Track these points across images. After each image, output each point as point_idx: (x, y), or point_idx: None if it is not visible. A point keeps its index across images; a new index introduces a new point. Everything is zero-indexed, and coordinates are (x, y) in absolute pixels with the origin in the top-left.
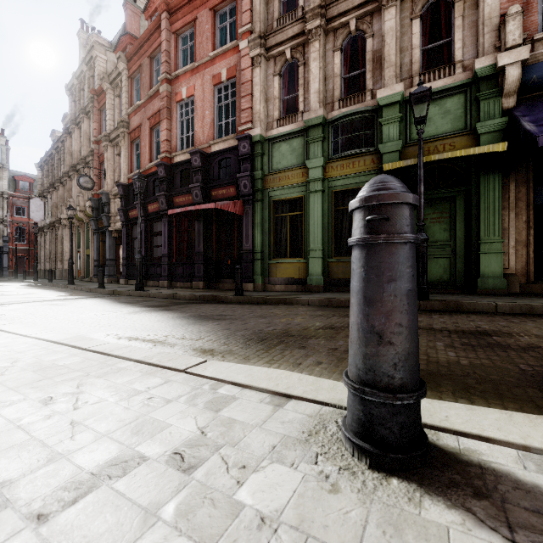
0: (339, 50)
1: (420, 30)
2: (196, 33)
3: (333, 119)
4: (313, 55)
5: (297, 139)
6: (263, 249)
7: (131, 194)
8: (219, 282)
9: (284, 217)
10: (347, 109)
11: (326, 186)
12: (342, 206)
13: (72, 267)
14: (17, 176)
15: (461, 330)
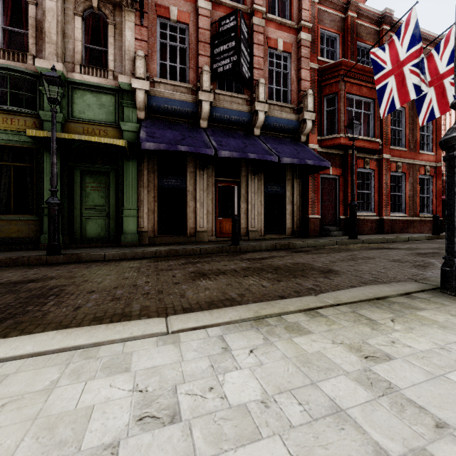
0: None
1: (83, 28)
2: None
3: None
4: None
5: None
6: None
7: None
8: None
9: None
10: (4, 62)
11: None
12: (1, 161)
13: None
14: None
15: (18, 281)
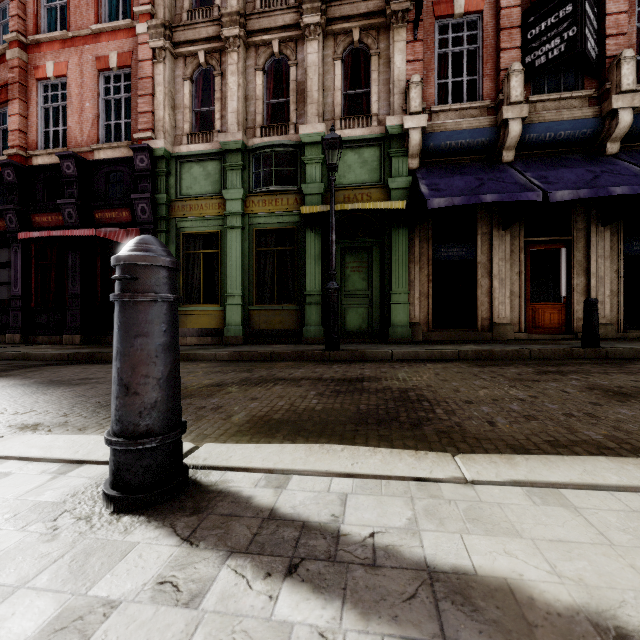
0: (262, 70)
1: (342, 73)
2: None
3: (254, 147)
4: (231, 68)
5: (213, 162)
6: None
7: None
8: (106, 336)
9: (197, 255)
10: (270, 139)
11: (246, 222)
12: (265, 247)
13: None
14: None
15: (344, 378)
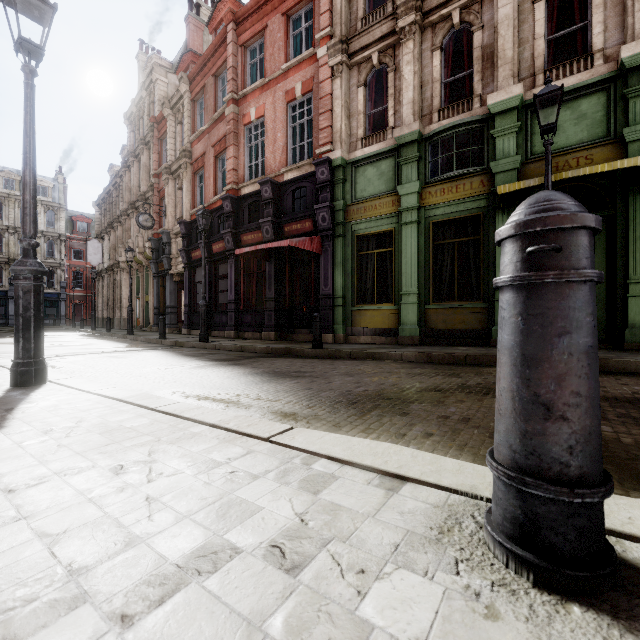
0: (439, 49)
1: (545, 16)
2: (266, 44)
3: (430, 134)
4: (406, 58)
5: (386, 161)
6: (345, 293)
7: (193, 233)
8: (293, 333)
9: (370, 255)
10: (449, 121)
11: (422, 216)
12: (442, 240)
13: (131, 315)
14: (74, 216)
15: (613, 397)
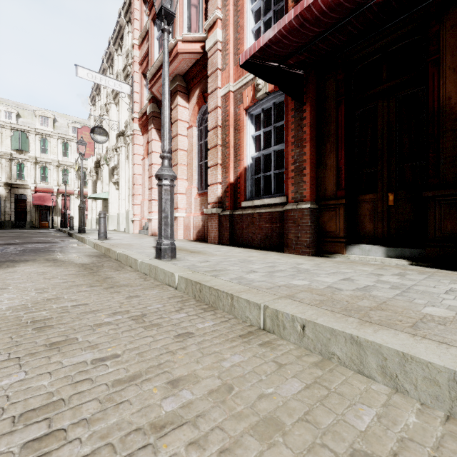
0: None
1: None
2: None
3: None
4: None
5: None
6: None
7: None
8: None
9: None
10: None
11: None
12: None
13: None
14: None
15: None
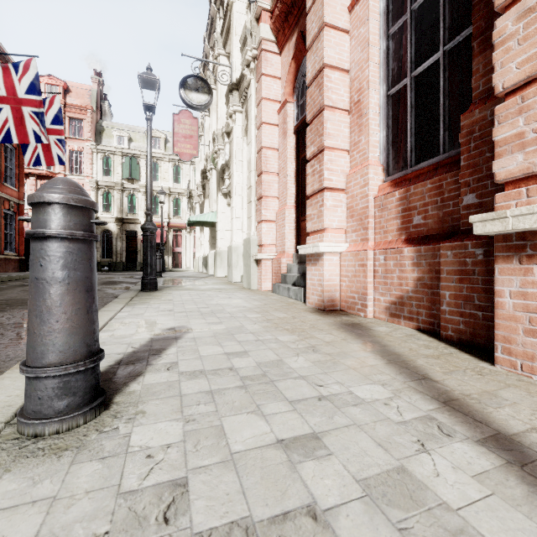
0: None
1: None
2: None
3: None
4: None
5: None
6: None
7: None
8: None
9: None
10: None
11: None
12: None
13: None
14: None
15: None
